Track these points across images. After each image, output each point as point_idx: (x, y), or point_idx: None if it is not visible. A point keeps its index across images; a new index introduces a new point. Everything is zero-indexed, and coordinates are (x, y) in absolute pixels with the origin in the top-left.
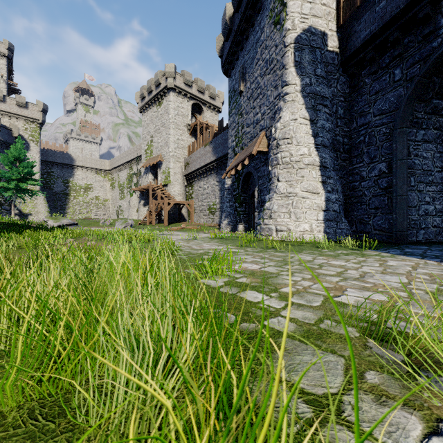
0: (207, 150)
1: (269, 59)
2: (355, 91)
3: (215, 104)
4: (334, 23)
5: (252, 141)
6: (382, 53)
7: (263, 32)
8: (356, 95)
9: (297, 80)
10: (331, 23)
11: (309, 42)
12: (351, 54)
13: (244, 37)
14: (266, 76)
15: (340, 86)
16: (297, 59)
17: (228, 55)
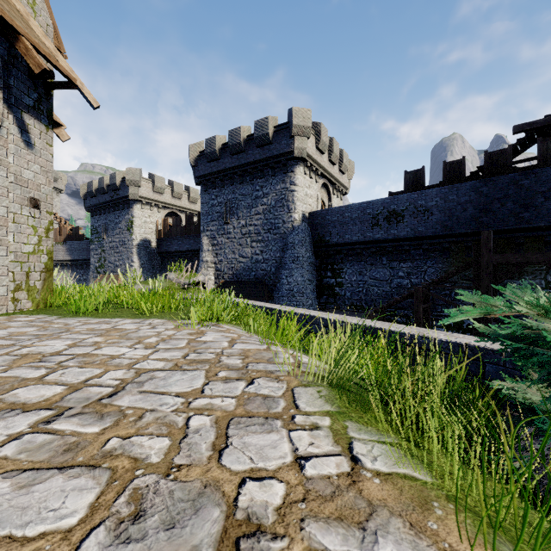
0: (59, 248)
1: (125, 241)
2: (163, 265)
3: (57, 187)
4: (155, 236)
5: (114, 274)
6: (171, 257)
7: (121, 224)
8: (163, 266)
9: (138, 261)
10: (154, 236)
11: (144, 245)
12: (161, 252)
13: (107, 208)
14: (123, 247)
15: (158, 261)
16: (138, 252)
17: (93, 206)
